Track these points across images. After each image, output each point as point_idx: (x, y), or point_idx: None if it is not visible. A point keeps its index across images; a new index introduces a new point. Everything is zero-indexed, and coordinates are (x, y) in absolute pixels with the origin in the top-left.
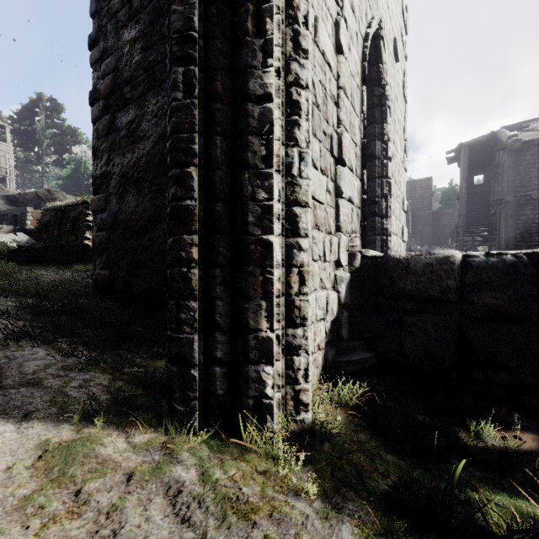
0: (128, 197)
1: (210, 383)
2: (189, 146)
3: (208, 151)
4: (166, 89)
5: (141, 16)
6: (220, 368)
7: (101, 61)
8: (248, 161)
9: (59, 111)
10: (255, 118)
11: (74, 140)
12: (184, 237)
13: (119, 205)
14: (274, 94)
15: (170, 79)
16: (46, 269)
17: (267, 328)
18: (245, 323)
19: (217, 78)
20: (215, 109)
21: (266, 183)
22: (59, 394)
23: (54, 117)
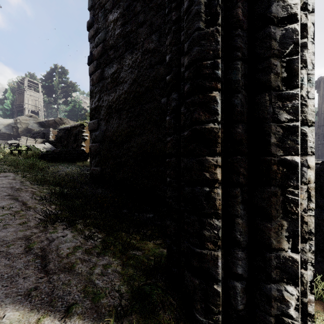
0: (112, 121)
1: (230, 296)
2: (213, 72)
3: (227, 76)
4: (138, 49)
5: (121, 3)
6: (240, 284)
7: (95, 37)
8: (271, 83)
9: (65, 74)
10: (277, 40)
11: (73, 89)
12: (208, 158)
13: (106, 126)
14: (299, 14)
15: (191, 12)
16: (62, 165)
17: (290, 248)
18: (266, 242)
19: (238, 5)
20: (235, 36)
21: (289, 104)
22: (90, 283)
23: (63, 77)
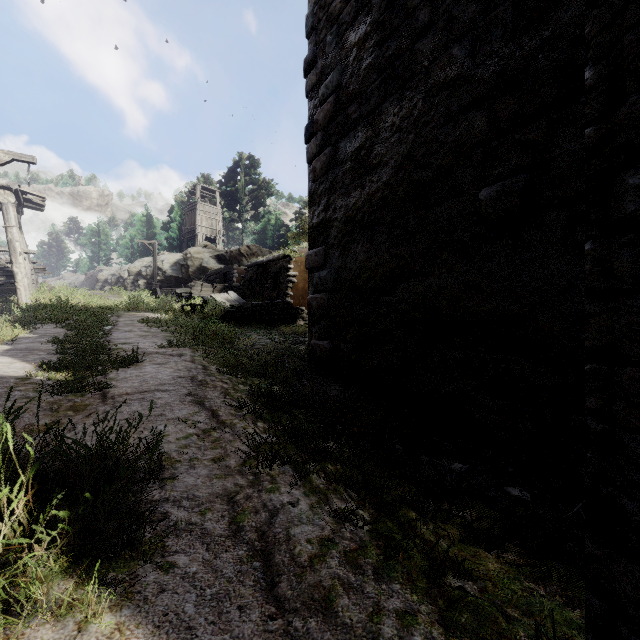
0: (354, 248)
1: None
2: None
3: None
4: (415, 87)
5: (374, 1)
6: None
7: (318, 86)
8: None
9: (255, 167)
10: None
11: (267, 193)
12: None
13: (341, 260)
14: None
15: None
16: (256, 332)
17: None
18: None
19: None
20: None
21: None
22: None
23: (251, 174)
